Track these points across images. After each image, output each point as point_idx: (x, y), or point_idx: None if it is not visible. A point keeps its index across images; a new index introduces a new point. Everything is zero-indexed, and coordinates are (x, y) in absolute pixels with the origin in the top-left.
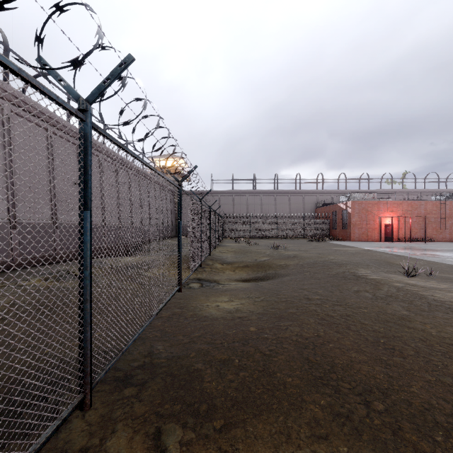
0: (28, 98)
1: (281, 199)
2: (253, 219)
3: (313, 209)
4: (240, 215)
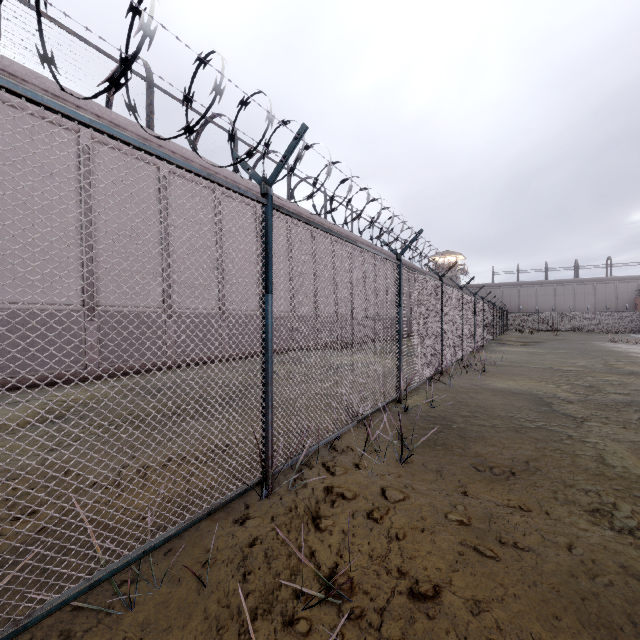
0: (406, 261)
1: (582, 289)
2: (543, 311)
3: (632, 299)
4: (527, 307)
